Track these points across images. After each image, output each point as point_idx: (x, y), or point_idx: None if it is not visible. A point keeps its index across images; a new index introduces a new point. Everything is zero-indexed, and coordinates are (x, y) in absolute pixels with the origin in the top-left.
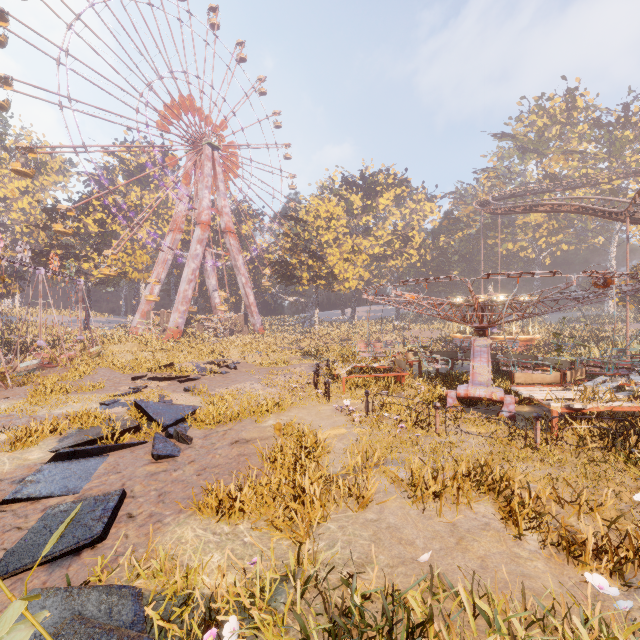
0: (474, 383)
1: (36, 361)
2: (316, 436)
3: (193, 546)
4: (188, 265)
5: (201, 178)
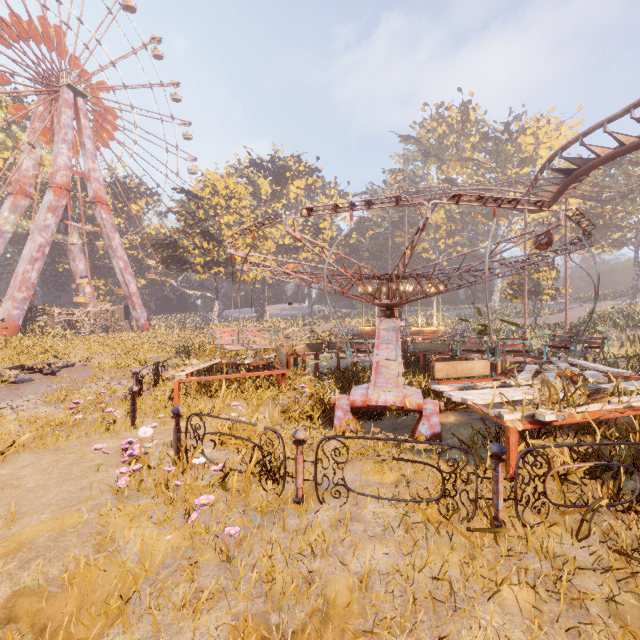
0: (378, 381)
1: None
2: None
3: None
4: (32, 239)
5: (56, 128)
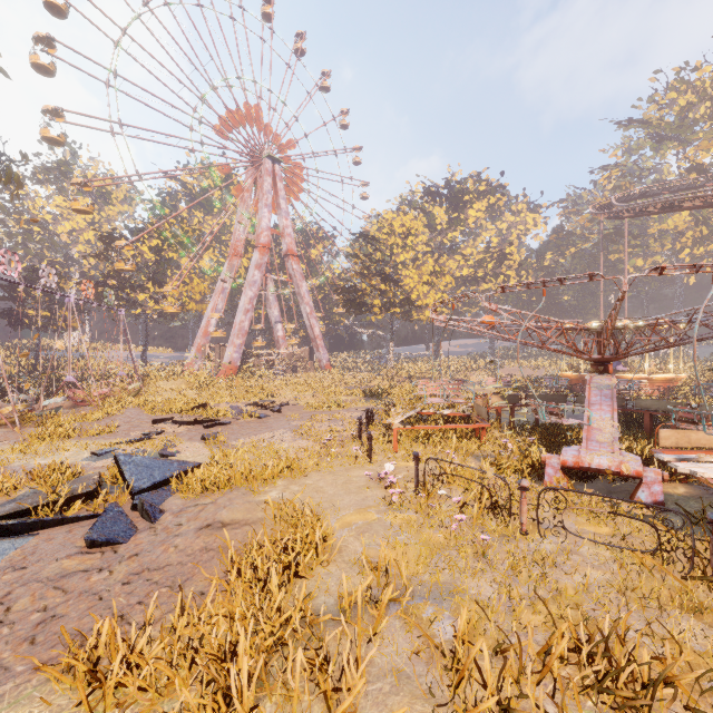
0: (590, 444)
1: (60, 399)
2: (315, 529)
3: None
4: (245, 293)
5: (260, 196)
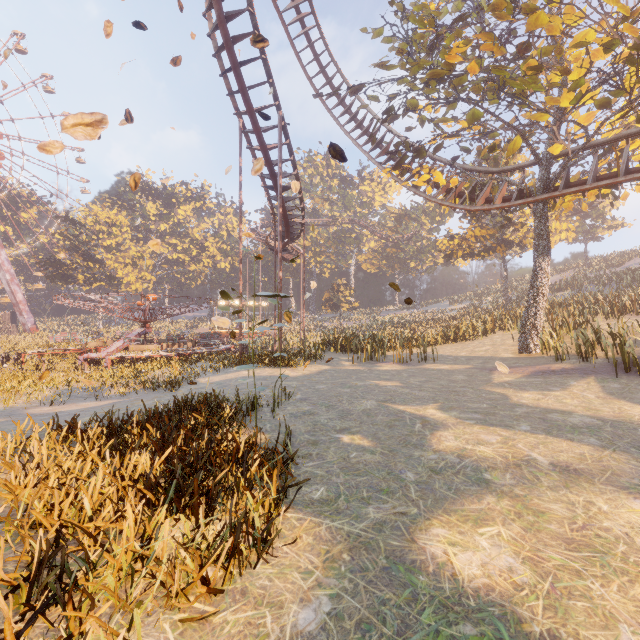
0: (103, 352)
1: None
2: None
3: None
4: None
5: None
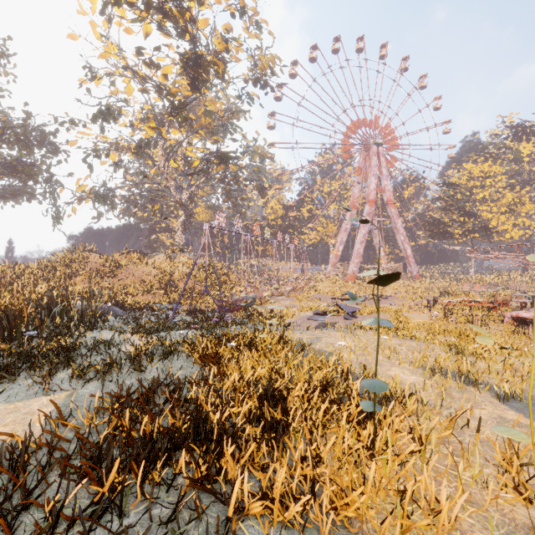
0: (533, 311)
1: (291, 288)
2: (406, 318)
3: None
4: (360, 231)
5: (369, 169)
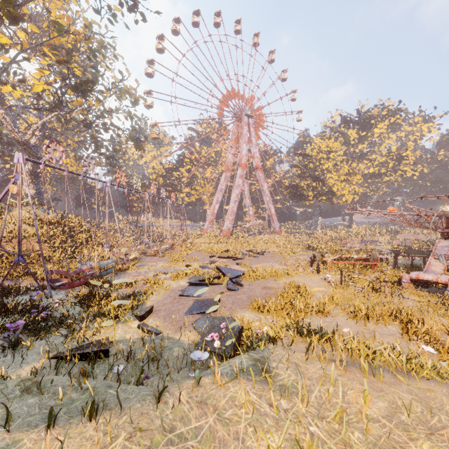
0: (427, 271)
1: (168, 245)
2: (306, 288)
3: (249, 319)
4: (234, 192)
5: (241, 137)
